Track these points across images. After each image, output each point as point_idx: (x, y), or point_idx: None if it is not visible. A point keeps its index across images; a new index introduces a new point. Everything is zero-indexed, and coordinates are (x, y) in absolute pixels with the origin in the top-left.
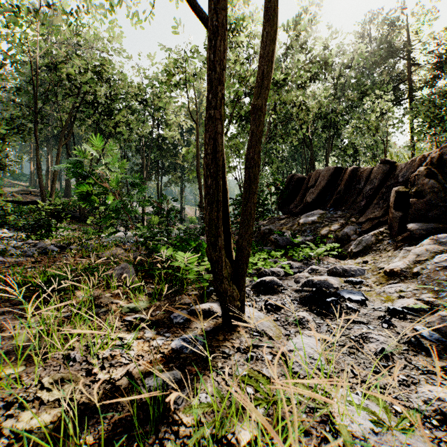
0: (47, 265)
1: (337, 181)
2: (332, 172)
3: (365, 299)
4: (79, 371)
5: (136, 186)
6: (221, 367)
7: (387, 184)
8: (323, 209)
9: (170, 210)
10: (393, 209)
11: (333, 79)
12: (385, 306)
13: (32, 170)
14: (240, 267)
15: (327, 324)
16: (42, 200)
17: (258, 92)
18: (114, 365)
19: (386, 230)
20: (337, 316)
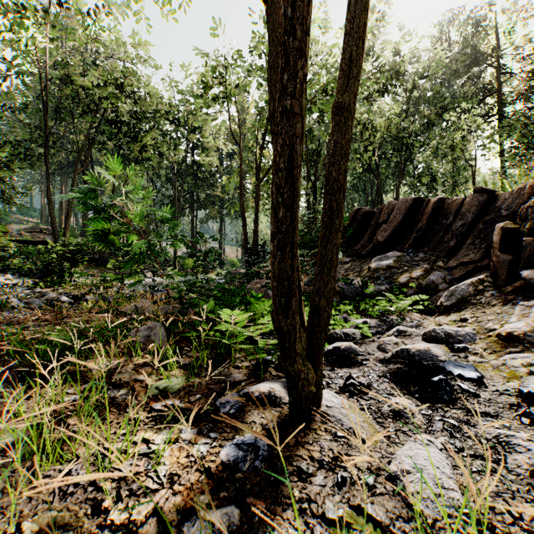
0: (53, 324)
1: (417, 216)
2: (410, 204)
3: (481, 375)
4: (83, 503)
5: (167, 221)
6: (300, 497)
7: (486, 219)
8: (399, 250)
9: (208, 252)
10: (498, 251)
11: (405, 92)
12: (514, 388)
13: (43, 204)
14: (316, 337)
15: (441, 418)
16: (55, 239)
17: (344, 84)
18: (135, 493)
19: (487, 277)
20: (480, 420)
